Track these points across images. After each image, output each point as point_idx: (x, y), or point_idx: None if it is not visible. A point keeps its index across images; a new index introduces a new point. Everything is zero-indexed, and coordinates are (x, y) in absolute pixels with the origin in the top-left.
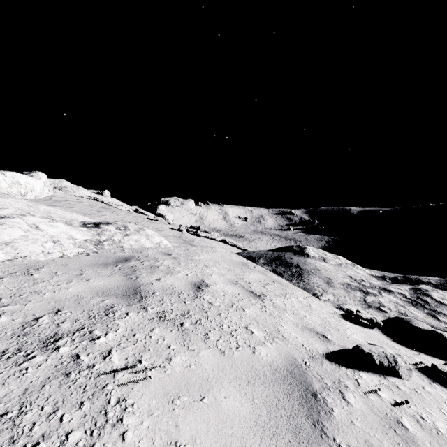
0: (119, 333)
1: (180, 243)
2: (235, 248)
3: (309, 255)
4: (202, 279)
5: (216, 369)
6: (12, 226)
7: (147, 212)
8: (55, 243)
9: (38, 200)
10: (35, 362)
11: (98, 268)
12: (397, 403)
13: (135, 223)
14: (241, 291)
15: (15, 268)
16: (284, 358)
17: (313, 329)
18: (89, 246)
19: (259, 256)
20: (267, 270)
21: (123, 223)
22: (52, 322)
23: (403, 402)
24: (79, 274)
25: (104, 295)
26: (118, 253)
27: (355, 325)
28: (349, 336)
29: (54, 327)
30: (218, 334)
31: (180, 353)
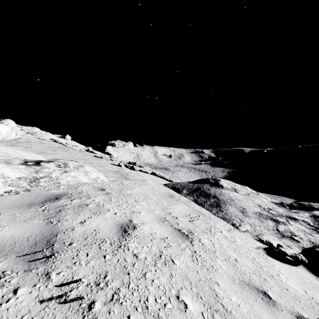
0: None
1: (117, 177)
2: (163, 180)
3: (223, 187)
4: (130, 219)
5: None
6: None
7: (96, 151)
8: None
9: (4, 141)
10: None
11: (18, 210)
12: None
13: (83, 160)
14: (169, 231)
15: None
16: None
17: (251, 282)
18: (22, 184)
19: (182, 187)
20: (189, 200)
21: (65, 161)
22: None
23: None
24: None
25: (1, 253)
26: (51, 191)
27: (281, 263)
28: (286, 285)
29: None
30: None
31: None
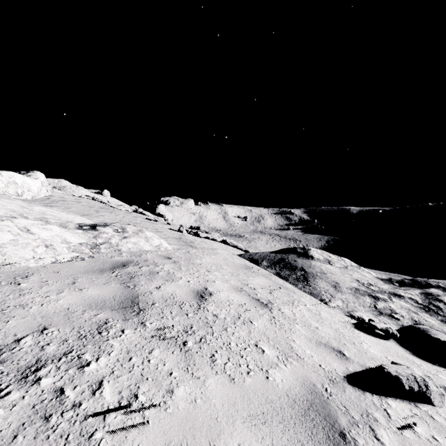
0: (113, 357)
1: (180, 245)
2: (236, 250)
3: (314, 258)
4: (205, 286)
5: (226, 404)
6: (1, 230)
7: (147, 212)
8: (47, 247)
9: (35, 200)
10: (9, 400)
11: (92, 275)
12: (436, 440)
13: (134, 223)
14: (247, 300)
15: (1, 276)
16: (302, 384)
17: (328, 344)
18: (85, 250)
19: (262, 258)
20: (270, 273)
21: (122, 225)
22: (35, 344)
23: (442, 439)
24: (71, 282)
25: (98, 307)
26: (115, 258)
27: (369, 336)
28: (366, 350)
29: (37, 350)
30: (225, 355)
31: (183, 382)
